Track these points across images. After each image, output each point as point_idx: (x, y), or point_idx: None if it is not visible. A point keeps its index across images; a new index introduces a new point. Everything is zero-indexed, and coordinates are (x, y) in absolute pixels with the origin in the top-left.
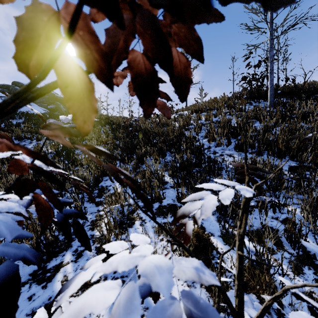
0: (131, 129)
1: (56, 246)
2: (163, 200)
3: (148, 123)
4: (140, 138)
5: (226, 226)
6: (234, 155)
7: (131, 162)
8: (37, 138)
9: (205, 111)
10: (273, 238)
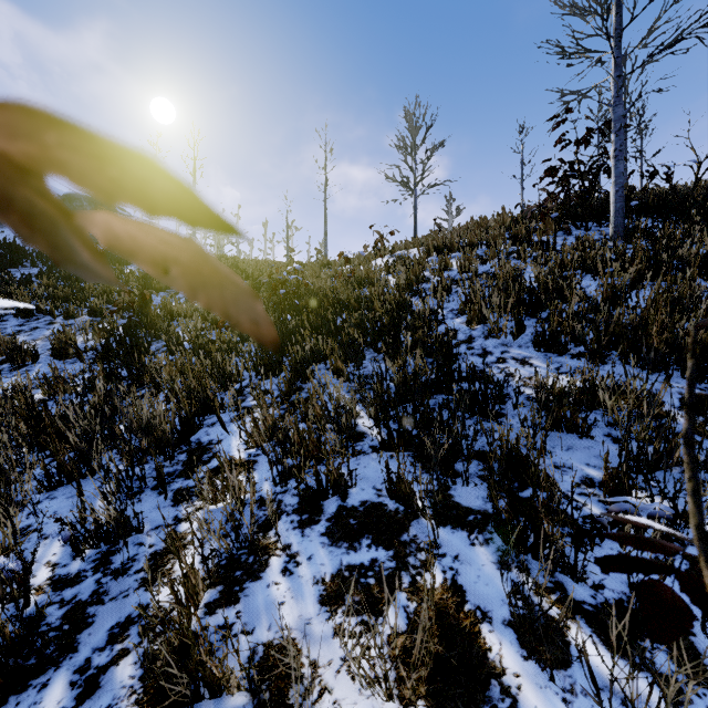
0: (284, 292)
1: (31, 651)
2: (350, 490)
3: (326, 278)
4: (303, 315)
5: (526, 585)
6: (534, 360)
7: (279, 376)
8: (67, 313)
9: (459, 248)
10: (692, 679)
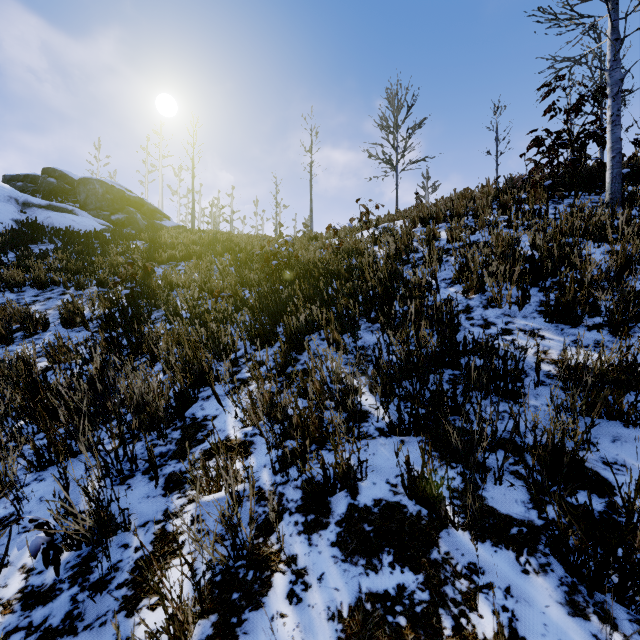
0: (276, 263)
1: None
2: (359, 483)
3: (314, 250)
4: (296, 285)
5: None
6: (544, 332)
7: (273, 346)
8: (77, 284)
9: (445, 219)
10: None
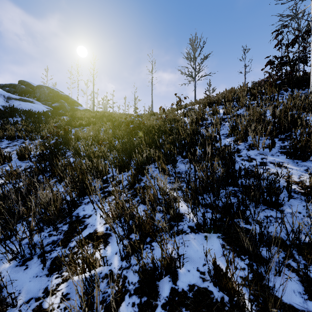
0: (132, 126)
1: None
2: (178, 270)
3: (153, 120)
4: (142, 138)
5: None
6: (286, 164)
7: (128, 171)
8: (30, 138)
9: (221, 103)
10: None
